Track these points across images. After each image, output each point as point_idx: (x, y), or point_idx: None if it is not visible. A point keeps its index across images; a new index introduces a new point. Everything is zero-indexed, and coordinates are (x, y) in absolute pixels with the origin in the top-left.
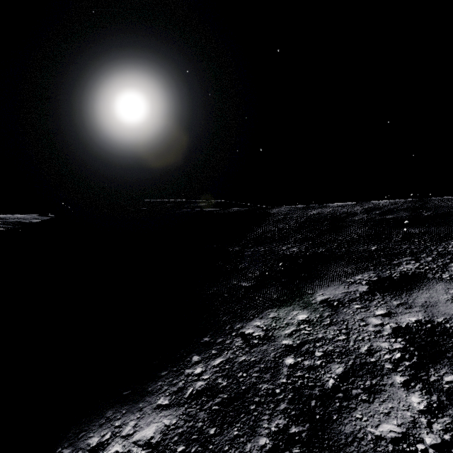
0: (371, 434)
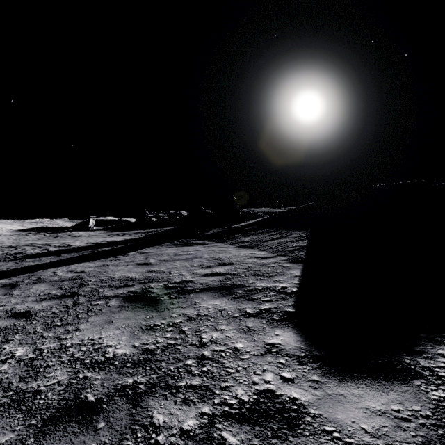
0: None
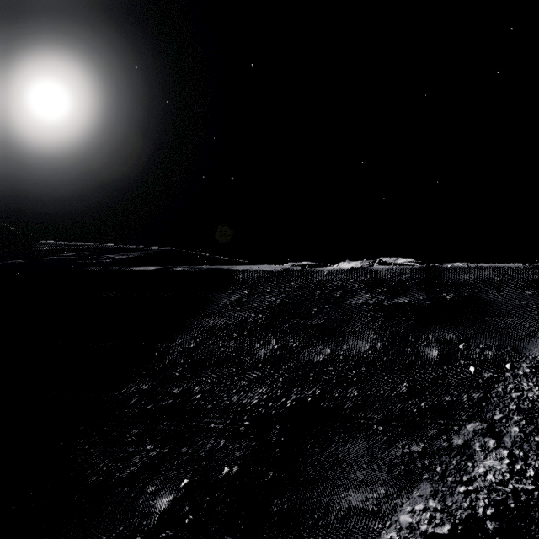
0: None
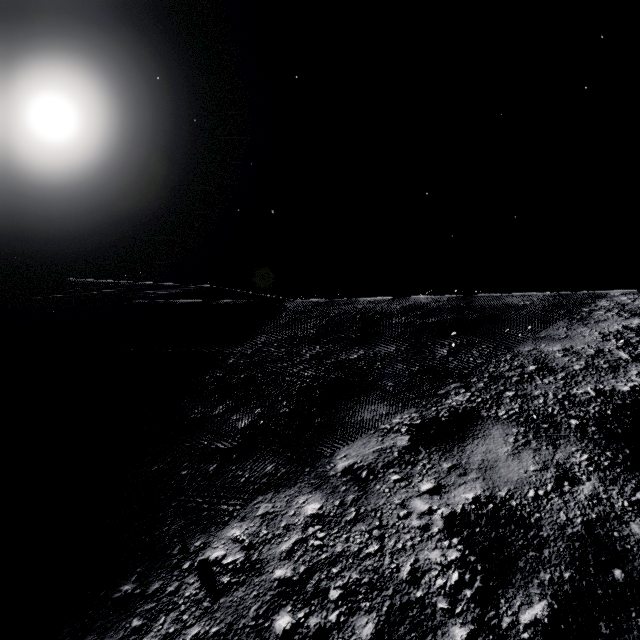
0: None
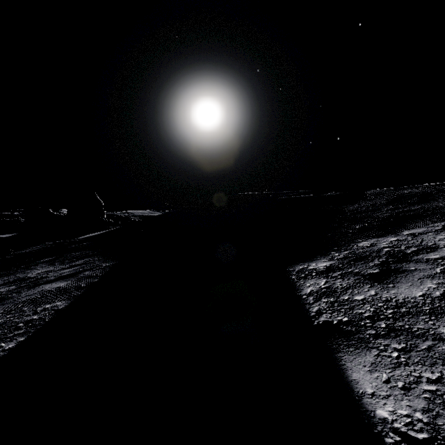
0: (425, 258)
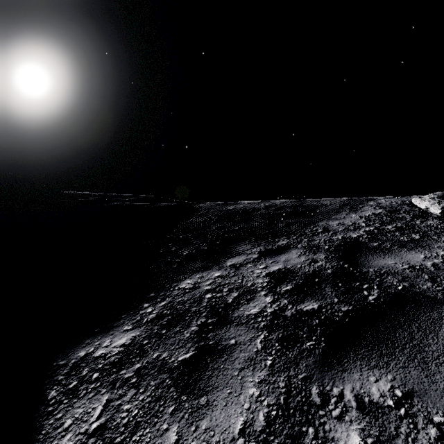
0: (246, 314)
